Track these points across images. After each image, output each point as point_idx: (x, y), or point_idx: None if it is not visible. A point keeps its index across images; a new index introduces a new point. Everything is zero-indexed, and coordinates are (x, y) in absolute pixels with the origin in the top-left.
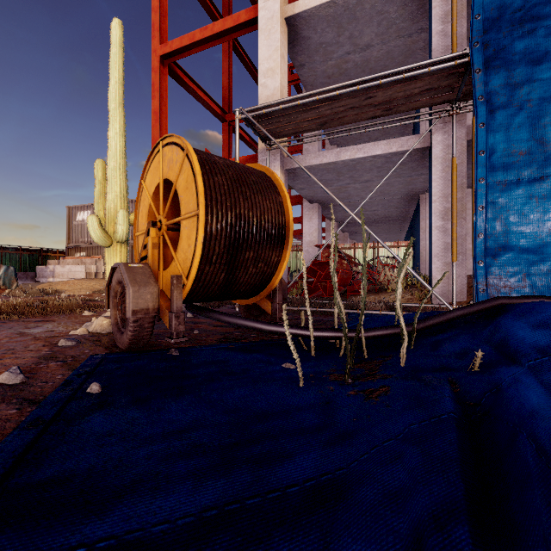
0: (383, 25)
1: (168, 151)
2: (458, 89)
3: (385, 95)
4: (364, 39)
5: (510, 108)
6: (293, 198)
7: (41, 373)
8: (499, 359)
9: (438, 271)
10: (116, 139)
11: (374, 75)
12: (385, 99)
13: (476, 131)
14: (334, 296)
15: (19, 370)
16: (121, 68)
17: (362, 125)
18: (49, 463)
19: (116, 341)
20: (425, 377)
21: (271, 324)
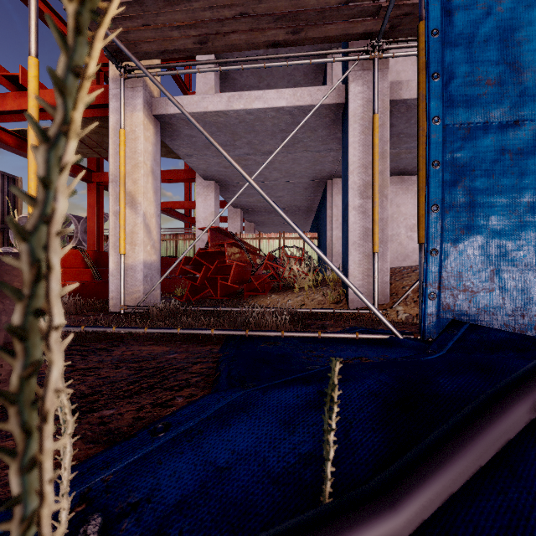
0: None
1: None
2: (385, 13)
3: None
4: None
5: (473, 11)
6: (183, 172)
7: None
8: None
9: (356, 265)
10: None
11: None
12: (290, 7)
13: (426, 41)
14: None
15: None
16: None
17: (259, 56)
18: None
19: None
20: None
21: None
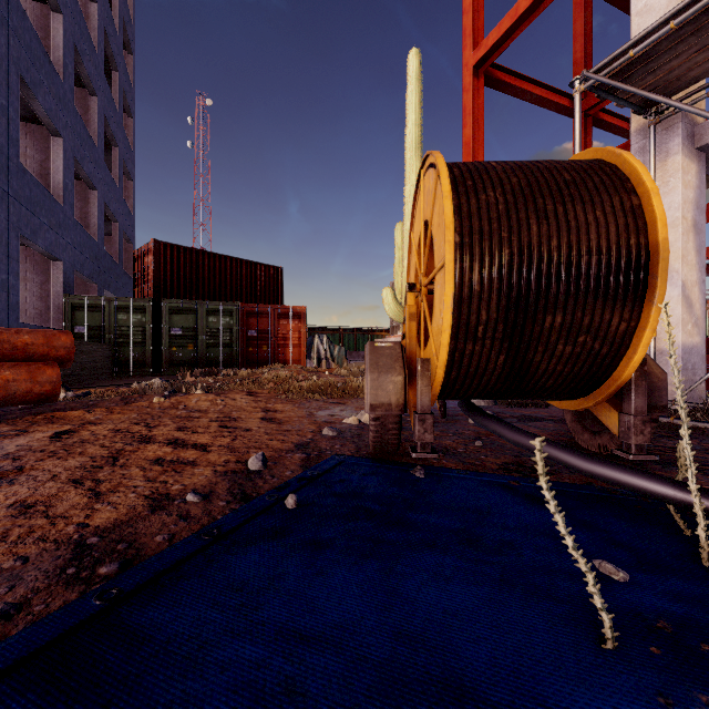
0: None
1: (426, 180)
2: None
3: None
4: None
5: None
6: None
7: (280, 464)
8: None
9: None
10: (412, 192)
11: None
12: None
13: None
14: None
15: (262, 457)
16: (418, 105)
17: None
18: (163, 593)
19: None
20: None
21: (593, 458)
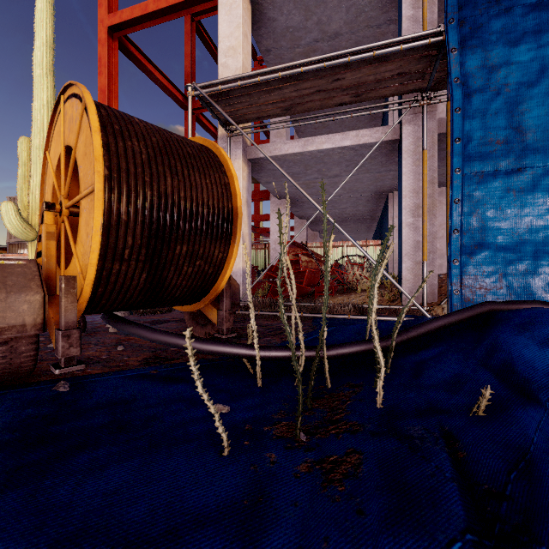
0: (352, 12)
1: (68, 106)
2: (430, 76)
3: (354, 77)
4: (333, 26)
5: (487, 93)
6: (260, 193)
7: None
8: (509, 395)
9: (408, 271)
10: (43, 111)
11: (342, 51)
12: (354, 83)
13: (451, 116)
14: (280, 309)
15: None
16: (50, 28)
17: (329, 112)
18: None
19: None
20: (413, 430)
21: (207, 341)
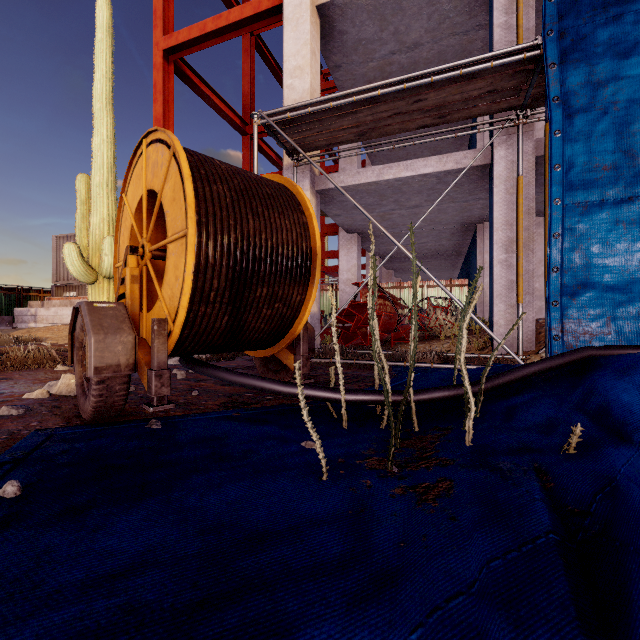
0: (434, 19)
1: (152, 151)
2: (526, 93)
3: (437, 97)
4: (412, 35)
5: (592, 112)
6: (327, 227)
7: None
8: (602, 435)
9: (501, 314)
10: (103, 147)
11: (424, 70)
12: (437, 103)
13: (550, 140)
14: (372, 348)
15: None
16: (110, 59)
17: (409, 136)
18: None
19: (79, 408)
20: (502, 464)
21: (290, 384)
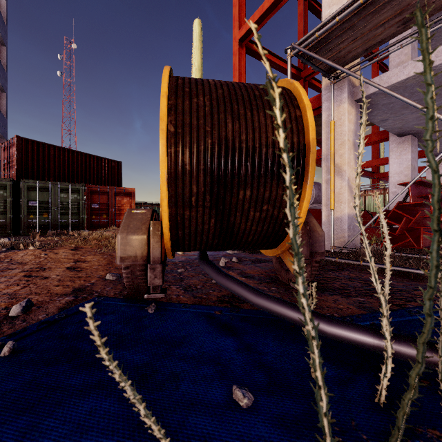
0: None
1: None
2: None
3: None
4: None
5: None
6: (375, 135)
7: (43, 307)
8: None
9: None
10: None
11: None
12: None
13: None
14: (296, 283)
15: (25, 303)
16: (200, 57)
17: None
18: None
19: None
20: None
21: (260, 294)
